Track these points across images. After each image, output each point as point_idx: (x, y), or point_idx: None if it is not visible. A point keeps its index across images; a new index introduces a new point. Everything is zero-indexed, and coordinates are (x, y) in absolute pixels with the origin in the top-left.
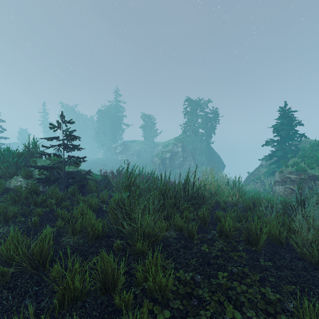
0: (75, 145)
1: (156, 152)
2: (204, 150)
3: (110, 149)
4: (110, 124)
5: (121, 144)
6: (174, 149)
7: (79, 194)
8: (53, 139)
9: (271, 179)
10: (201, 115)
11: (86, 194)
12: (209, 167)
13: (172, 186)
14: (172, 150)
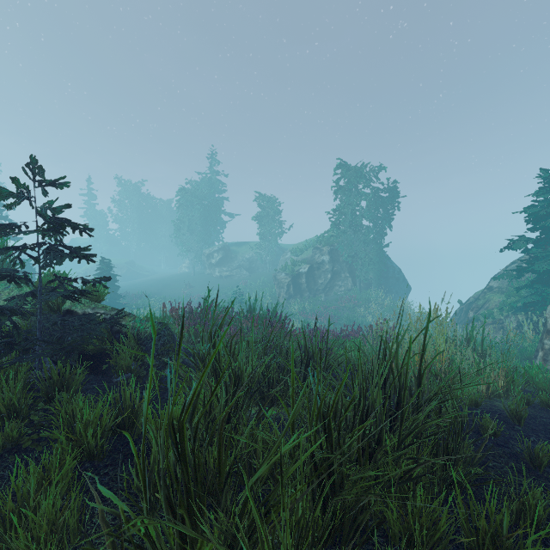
0: (76, 249)
1: (283, 263)
2: (371, 259)
3: (200, 257)
4: (200, 214)
5: (219, 248)
6: (316, 258)
7: (92, 374)
8: (9, 232)
9: (522, 319)
10: (366, 195)
11: (110, 374)
12: (382, 291)
13: (334, 360)
14: (311, 260)
